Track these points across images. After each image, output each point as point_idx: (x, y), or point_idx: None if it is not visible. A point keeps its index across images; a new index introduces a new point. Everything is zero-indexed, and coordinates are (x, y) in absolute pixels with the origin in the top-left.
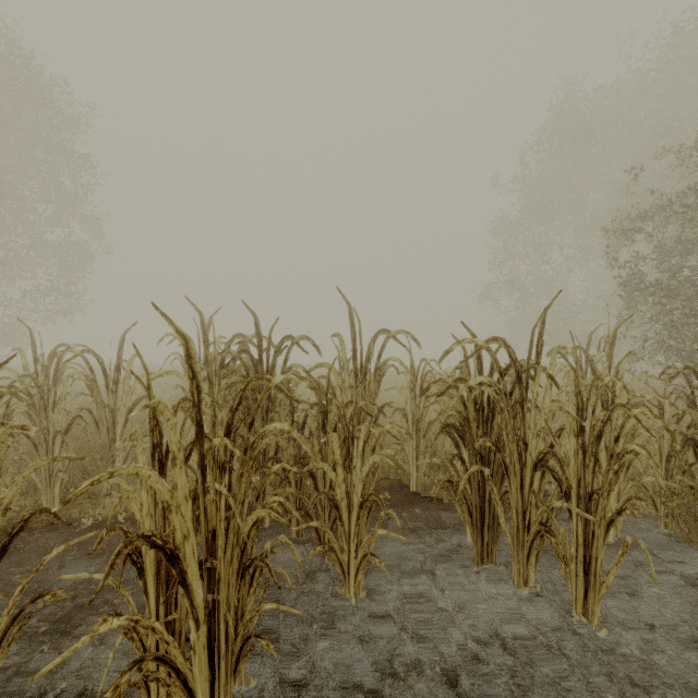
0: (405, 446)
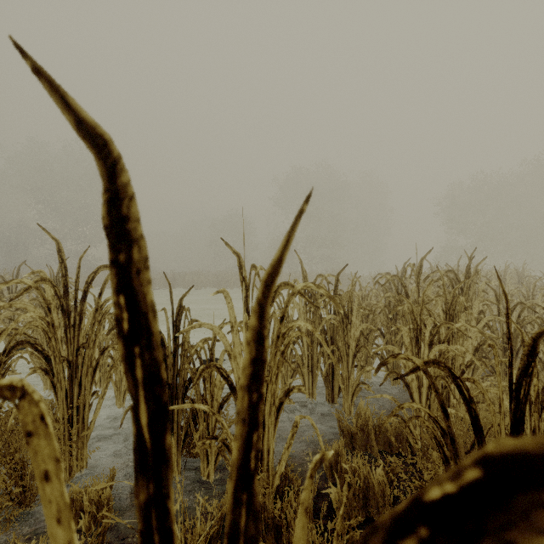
0: None
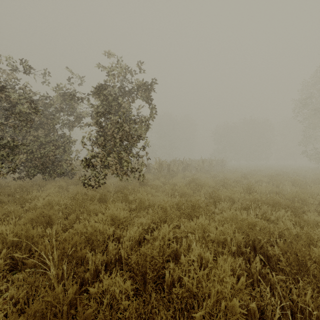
0: None
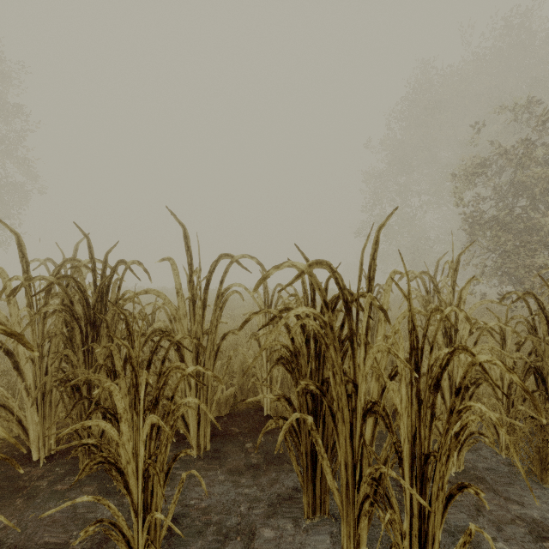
0: (256, 372)
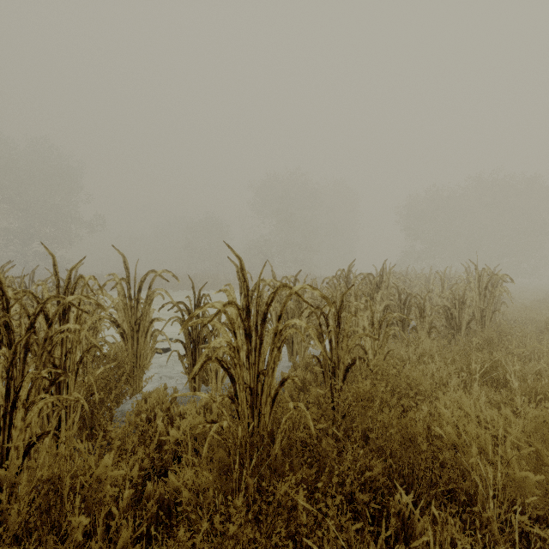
0: None
